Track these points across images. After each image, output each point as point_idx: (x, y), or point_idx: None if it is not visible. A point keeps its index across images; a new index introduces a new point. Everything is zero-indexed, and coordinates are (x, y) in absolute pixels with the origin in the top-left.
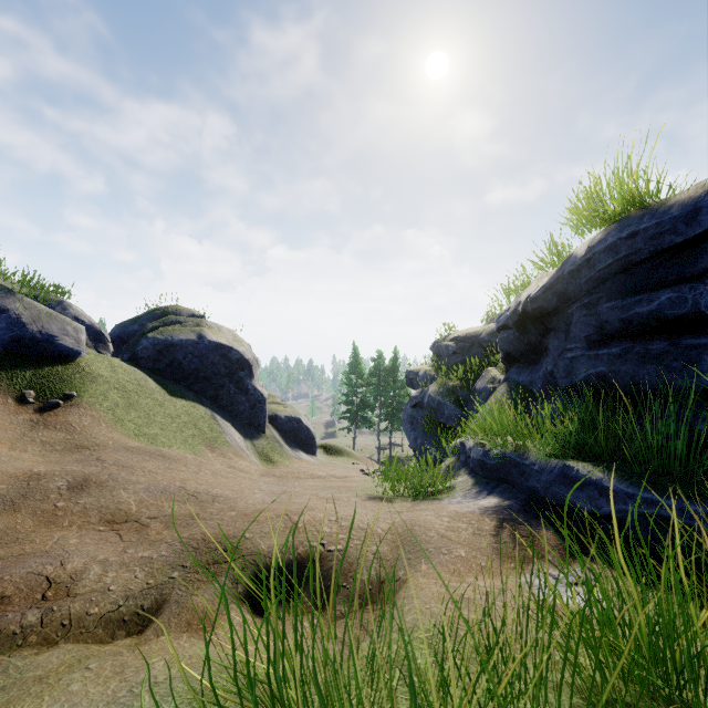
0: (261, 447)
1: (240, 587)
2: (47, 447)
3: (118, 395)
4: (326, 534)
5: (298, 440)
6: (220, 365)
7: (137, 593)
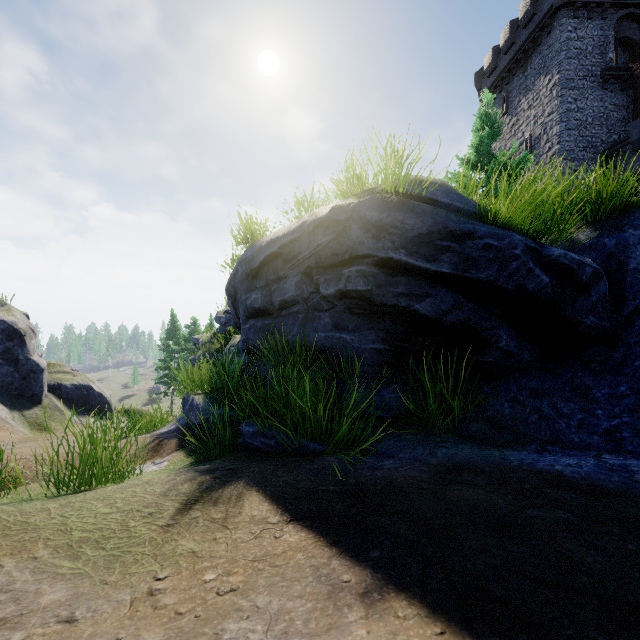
0: (34, 417)
1: None
2: None
3: None
4: (9, 468)
5: (88, 407)
6: None
7: None
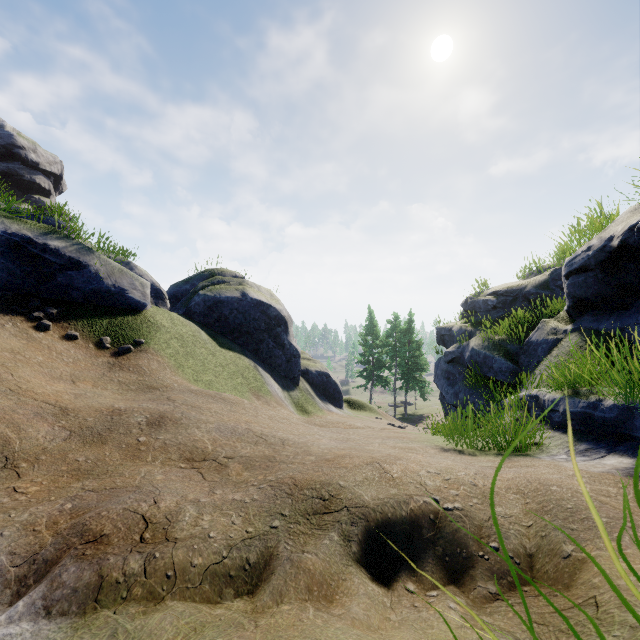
0: (297, 398)
1: (354, 546)
2: (123, 386)
3: (178, 344)
4: (433, 488)
5: (326, 394)
6: (260, 321)
7: (239, 543)
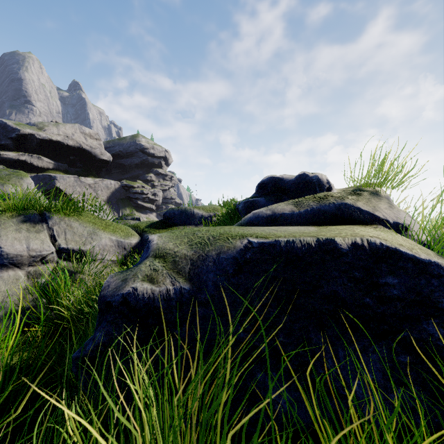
0: None
1: None
2: None
3: None
4: None
5: None
6: None
7: None
